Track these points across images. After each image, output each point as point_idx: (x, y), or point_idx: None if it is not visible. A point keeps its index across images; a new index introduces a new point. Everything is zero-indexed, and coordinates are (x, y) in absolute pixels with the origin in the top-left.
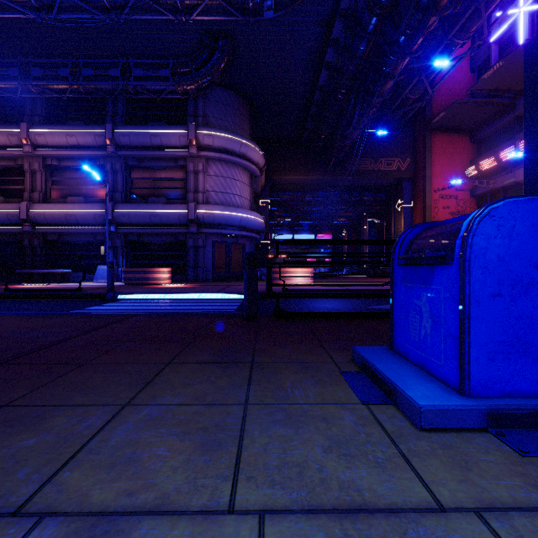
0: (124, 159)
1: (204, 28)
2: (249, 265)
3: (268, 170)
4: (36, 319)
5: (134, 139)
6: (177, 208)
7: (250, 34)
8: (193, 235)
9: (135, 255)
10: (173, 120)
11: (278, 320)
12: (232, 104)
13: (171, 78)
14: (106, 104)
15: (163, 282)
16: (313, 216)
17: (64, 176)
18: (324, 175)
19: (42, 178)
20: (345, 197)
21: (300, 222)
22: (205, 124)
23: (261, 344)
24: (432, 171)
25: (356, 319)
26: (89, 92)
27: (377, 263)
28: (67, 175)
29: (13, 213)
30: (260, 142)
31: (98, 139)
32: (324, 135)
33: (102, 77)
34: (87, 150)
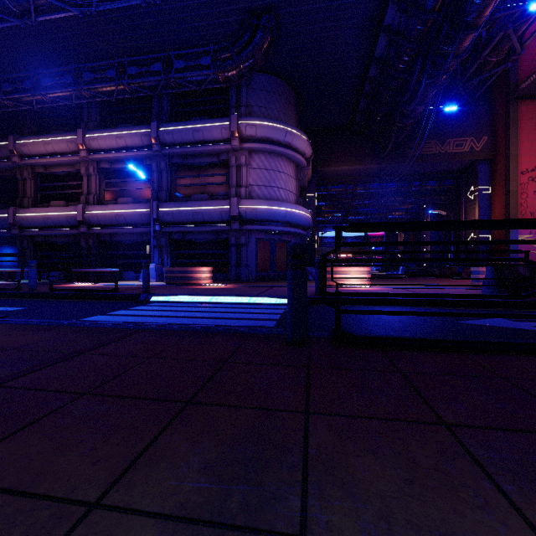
0: (169, 157)
1: (246, 6)
2: (294, 262)
3: (315, 161)
4: (25, 331)
5: (177, 135)
6: (219, 204)
7: (295, 4)
8: (236, 233)
9: (179, 254)
10: (216, 114)
11: (341, 351)
12: (276, 91)
13: (212, 65)
14: (152, 104)
15: (203, 281)
16: (364, 211)
17: (115, 179)
18: (378, 163)
19: (96, 181)
20: (403, 187)
21: (350, 217)
22: (248, 114)
23: (320, 428)
24: (518, 148)
25: (478, 353)
26: (134, 92)
27: (514, 259)
28: (118, 177)
29: (72, 215)
30: (306, 132)
31: (144, 138)
32: (379, 117)
33: (146, 74)
34: (134, 151)
